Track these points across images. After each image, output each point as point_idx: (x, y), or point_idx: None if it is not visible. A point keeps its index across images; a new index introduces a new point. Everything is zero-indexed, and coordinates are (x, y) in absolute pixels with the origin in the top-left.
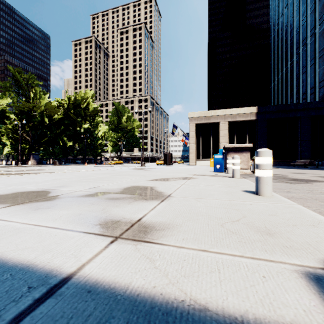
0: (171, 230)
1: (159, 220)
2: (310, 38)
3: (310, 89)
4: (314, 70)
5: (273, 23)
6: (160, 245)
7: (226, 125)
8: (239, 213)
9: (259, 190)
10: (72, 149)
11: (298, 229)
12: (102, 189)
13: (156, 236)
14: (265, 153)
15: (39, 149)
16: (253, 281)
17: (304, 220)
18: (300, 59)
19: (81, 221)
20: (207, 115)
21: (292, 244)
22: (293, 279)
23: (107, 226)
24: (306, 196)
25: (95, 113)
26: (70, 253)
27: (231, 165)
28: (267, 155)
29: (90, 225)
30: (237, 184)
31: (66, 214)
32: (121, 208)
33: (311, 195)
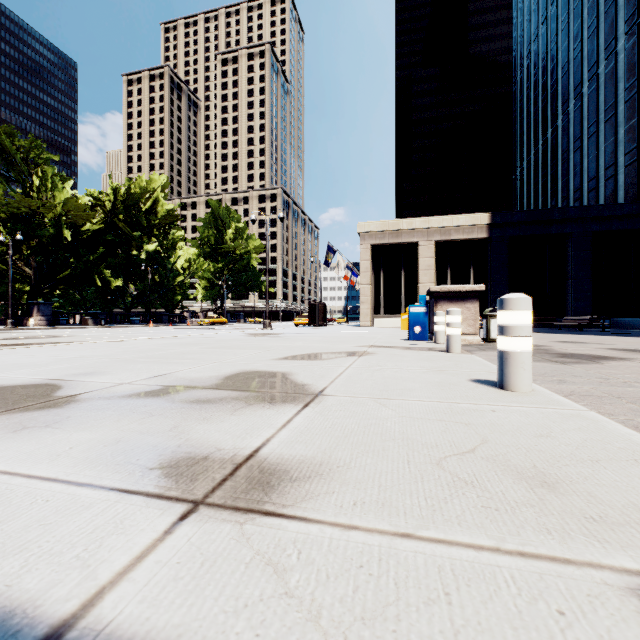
0: (327, 478)
1: (299, 455)
2: (589, 84)
3: (589, 182)
4: (595, 145)
5: (520, 53)
6: (301, 522)
7: (431, 249)
8: (473, 433)
9: (507, 380)
10: (122, 294)
11: (607, 471)
12: (176, 379)
13: (291, 496)
14: (519, 303)
15: (51, 293)
16: (539, 629)
17: (612, 447)
18: (570, 124)
19: (117, 459)
20: (394, 229)
21: (603, 510)
22: (634, 618)
23: (176, 471)
24: (599, 391)
25: (170, 221)
26: (71, 555)
27: (442, 327)
28: (523, 306)
29: (138, 470)
30: (458, 366)
31: (84, 441)
32: (215, 424)
33: (607, 389)
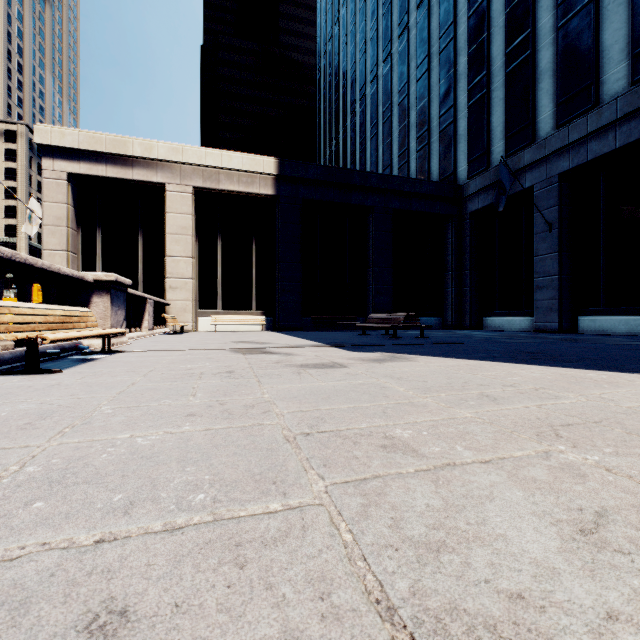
0: None
1: None
2: (384, 65)
3: (384, 171)
4: (390, 131)
5: (323, 38)
6: None
7: (188, 199)
8: None
9: None
10: None
11: None
12: None
13: None
14: None
15: None
16: None
17: None
18: (367, 110)
19: None
20: (117, 151)
21: None
22: None
23: None
24: None
25: None
26: None
27: None
28: None
29: None
30: None
31: None
32: None
33: None
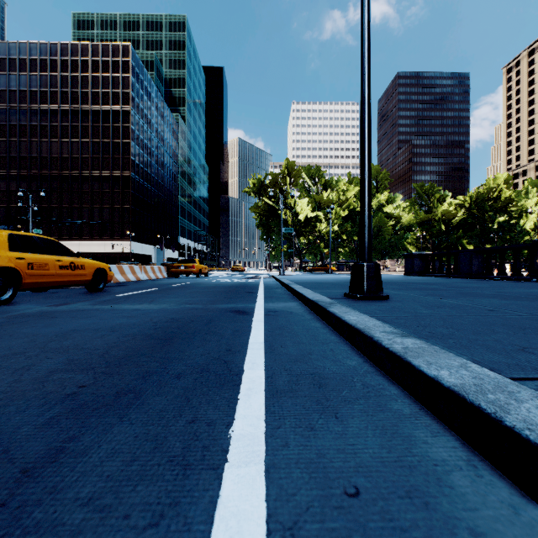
0: None
1: None
2: None
3: None
4: None
5: None
6: None
7: None
8: None
9: None
10: None
11: None
12: None
13: None
14: None
15: None
16: None
17: None
18: None
19: None
20: None
21: None
22: None
23: None
24: None
25: (507, 203)
26: None
27: None
28: None
29: None
30: None
31: None
32: None
33: None
